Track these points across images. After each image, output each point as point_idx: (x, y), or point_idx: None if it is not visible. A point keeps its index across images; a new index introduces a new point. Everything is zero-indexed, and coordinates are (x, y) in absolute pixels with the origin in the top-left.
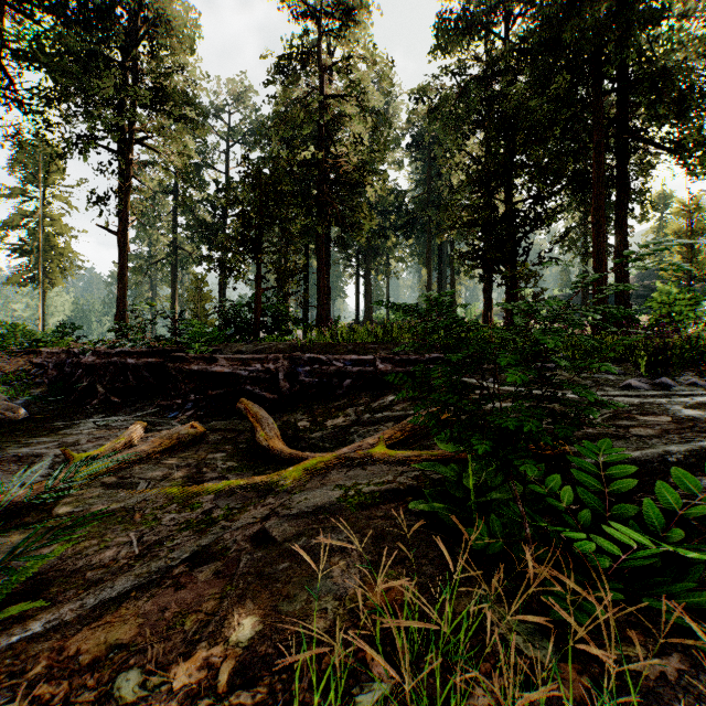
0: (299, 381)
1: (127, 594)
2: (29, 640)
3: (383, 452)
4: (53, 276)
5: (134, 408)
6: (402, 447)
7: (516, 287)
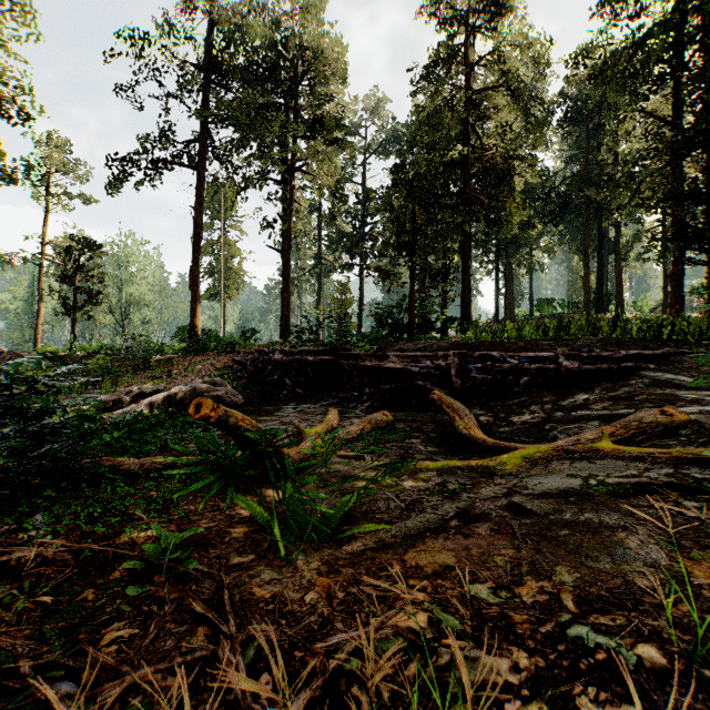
0: (470, 377)
1: (423, 533)
2: (371, 551)
3: (610, 448)
4: (230, 291)
5: (316, 398)
6: (627, 445)
7: None
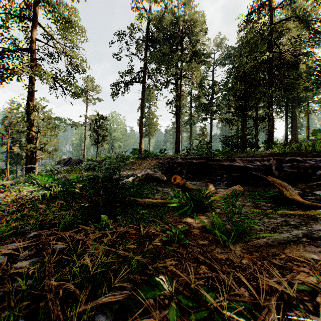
0: (283, 170)
1: (288, 242)
2: (264, 246)
3: None
4: (152, 133)
5: (198, 179)
6: None
7: None
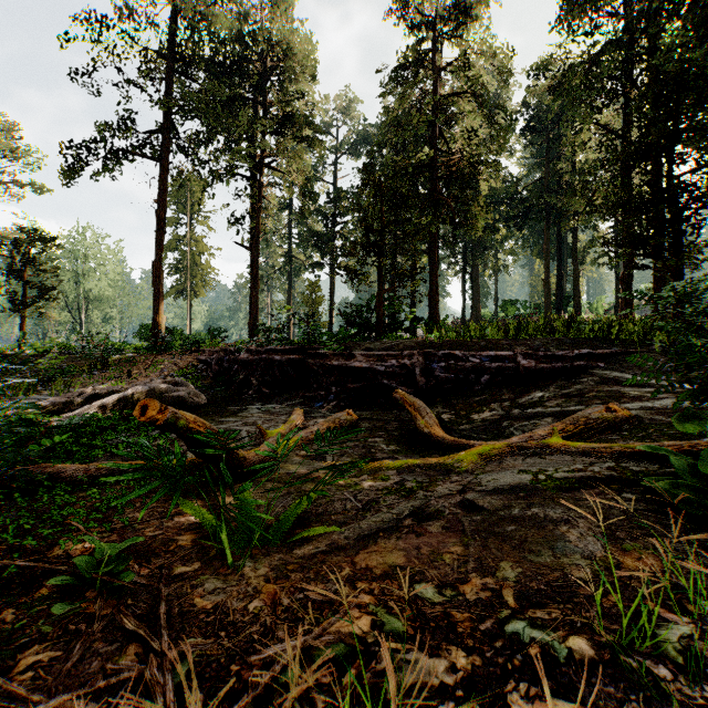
0: (434, 376)
1: (376, 534)
2: (323, 554)
3: (560, 443)
4: (197, 288)
5: (283, 398)
6: (576, 440)
7: (681, 273)
